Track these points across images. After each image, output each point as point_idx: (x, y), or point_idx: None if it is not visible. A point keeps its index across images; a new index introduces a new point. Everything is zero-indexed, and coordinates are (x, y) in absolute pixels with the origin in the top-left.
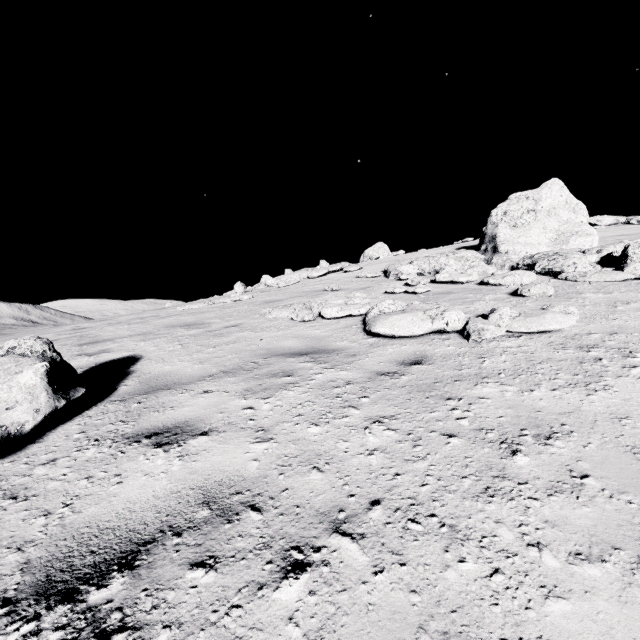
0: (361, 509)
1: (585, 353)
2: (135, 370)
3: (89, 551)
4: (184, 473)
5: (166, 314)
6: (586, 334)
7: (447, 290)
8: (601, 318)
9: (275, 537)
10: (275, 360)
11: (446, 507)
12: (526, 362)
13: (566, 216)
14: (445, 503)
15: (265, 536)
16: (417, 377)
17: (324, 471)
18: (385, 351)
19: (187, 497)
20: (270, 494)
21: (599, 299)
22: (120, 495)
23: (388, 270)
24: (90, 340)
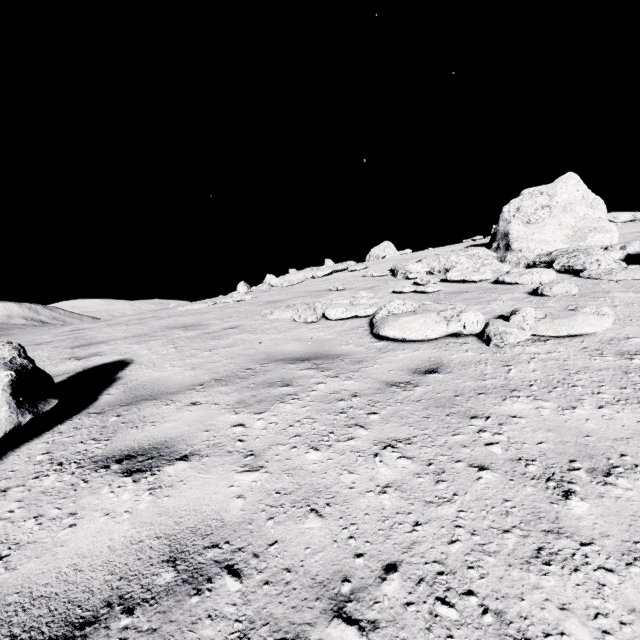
0: (372, 578)
1: (628, 361)
2: (122, 376)
3: (9, 635)
4: (152, 514)
5: (166, 315)
6: (624, 338)
7: (459, 289)
8: (637, 320)
9: (255, 622)
10: (273, 366)
11: (487, 579)
12: (560, 371)
13: (583, 212)
14: (485, 573)
15: (242, 619)
16: (434, 389)
17: (324, 516)
18: (395, 357)
19: (150, 550)
20: (254, 549)
21: (630, 299)
22: (69, 544)
23: (395, 269)
24: (84, 342)
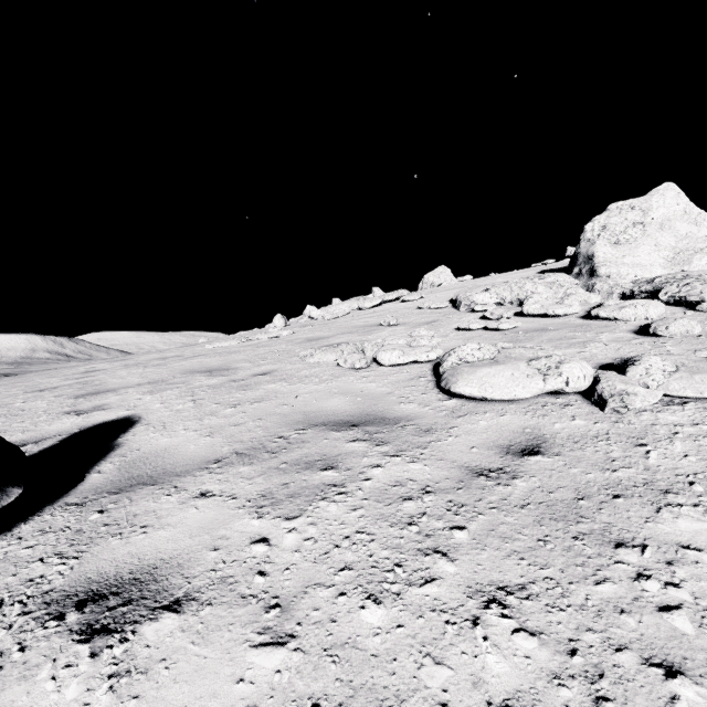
0: None
1: None
2: (122, 443)
3: None
4: None
5: (191, 354)
6: None
7: (541, 326)
8: None
9: None
10: (312, 434)
11: None
12: None
13: (685, 229)
14: None
15: None
16: (542, 484)
17: None
18: (475, 425)
19: None
20: None
21: None
22: None
23: (458, 299)
24: (91, 390)
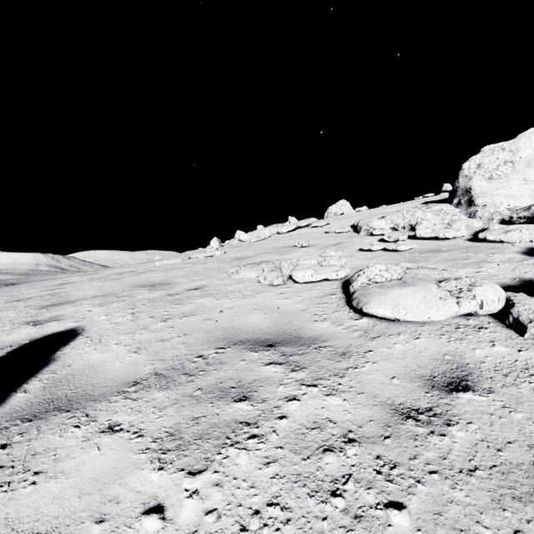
0: None
1: None
2: (58, 357)
3: None
4: None
5: (143, 269)
6: None
7: (434, 247)
8: None
9: None
10: (230, 354)
11: None
12: None
13: None
14: None
15: None
16: (484, 435)
17: None
18: (391, 349)
19: None
20: None
21: None
22: None
23: (358, 225)
24: (55, 301)
